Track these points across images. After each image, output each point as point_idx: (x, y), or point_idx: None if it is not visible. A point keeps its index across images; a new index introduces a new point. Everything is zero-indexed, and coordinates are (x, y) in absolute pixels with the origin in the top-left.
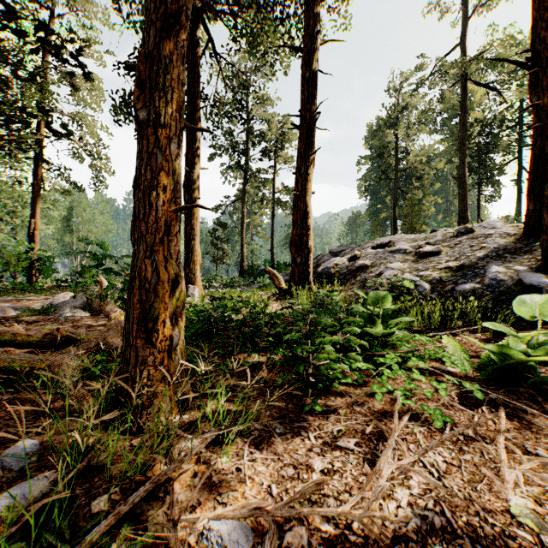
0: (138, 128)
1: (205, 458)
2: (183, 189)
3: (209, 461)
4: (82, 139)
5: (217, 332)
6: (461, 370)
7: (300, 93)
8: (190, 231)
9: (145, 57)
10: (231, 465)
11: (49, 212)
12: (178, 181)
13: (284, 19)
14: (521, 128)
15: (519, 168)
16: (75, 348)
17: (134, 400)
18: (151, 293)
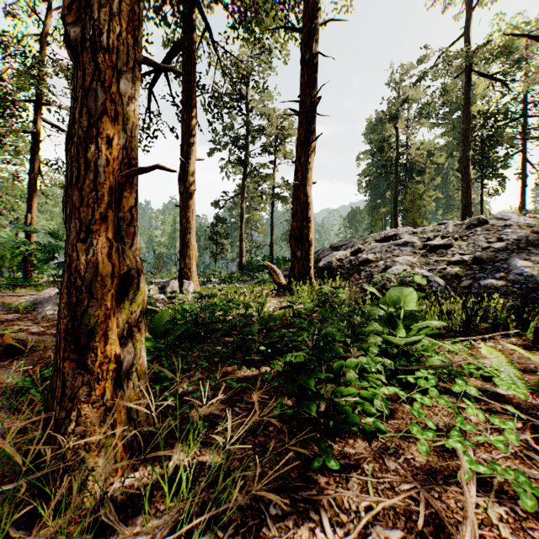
0: (71, 53)
1: None
2: (178, 181)
3: None
4: None
5: (205, 335)
6: (516, 393)
7: (301, 77)
8: (185, 224)
9: None
10: None
11: (50, 208)
12: (133, 134)
13: (283, 4)
14: (526, 120)
15: (523, 161)
16: (23, 360)
17: (47, 462)
18: (83, 293)
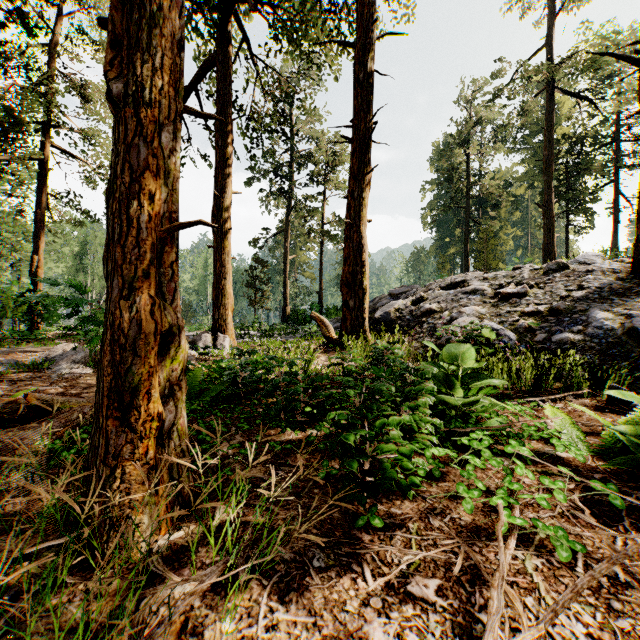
0: (112, 108)
1: (195, 620)
2: (212, 218)
3: (201, 626)
4: (94, 161)
5: (244, 396)
6: (576, 455)
7: (354, 99)
8: (220, 269)
9: (122, 3)
10: (236, 637)
11: (58, 248)
12: (174, 187)
13: (334, 12)
14: (618, 145)
15: (615, 193)
16: (49, 422)
17: (96, 516)
18: (127, 351)
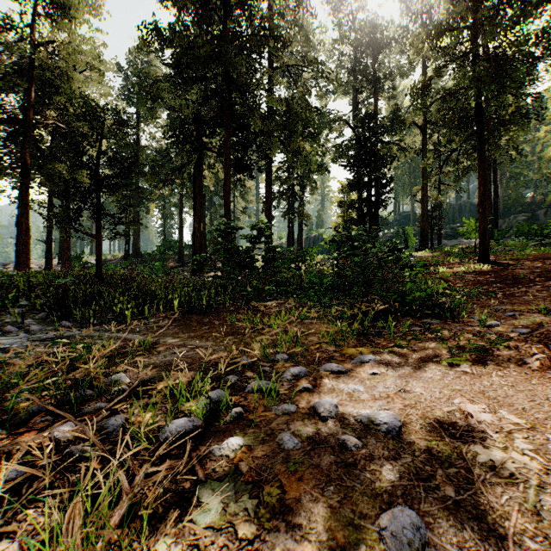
0: None
1: None
2: None
3: None
4: None
5: None
6: None
7: None
8: None
9: None
10: None
11: None
12: None
13: None
14: None
15: None
16: None
17: None
18: None
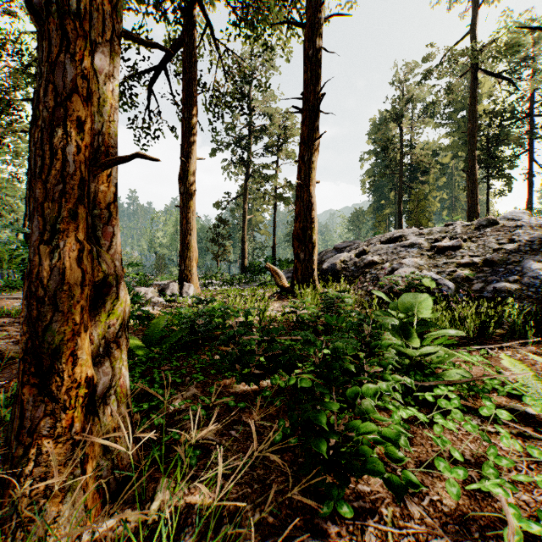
0: (35, 21)
1: None
2: (178, 181)
3: None
4: None
5: (202, 343)
6: None
7: (304, 74)
8: (186, 225)
9: None
10: None
11: None
12: (112, 118)
13: None
14: (532, 119)
15: (530, 161)
16: (1, 373)
17: None
18: (46, 305)
